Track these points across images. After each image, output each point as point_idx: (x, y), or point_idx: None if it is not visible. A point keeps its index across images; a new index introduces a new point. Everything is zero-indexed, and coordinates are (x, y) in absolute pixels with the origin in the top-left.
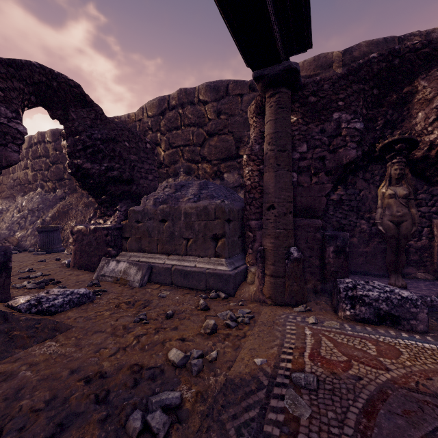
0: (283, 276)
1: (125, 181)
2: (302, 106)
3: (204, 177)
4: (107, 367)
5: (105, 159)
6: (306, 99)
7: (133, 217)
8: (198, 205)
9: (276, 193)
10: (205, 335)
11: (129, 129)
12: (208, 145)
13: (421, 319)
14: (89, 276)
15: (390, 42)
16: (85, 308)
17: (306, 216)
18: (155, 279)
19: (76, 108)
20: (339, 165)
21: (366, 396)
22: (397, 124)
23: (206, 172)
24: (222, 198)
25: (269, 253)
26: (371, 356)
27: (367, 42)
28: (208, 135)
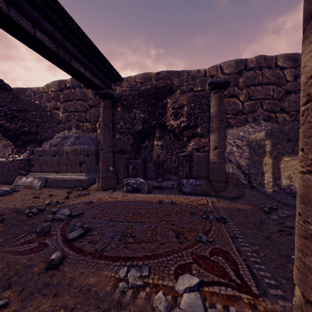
0: (106, 178)
1: (33, 133)
2: (121, 104)
3: (87, 131)
4: (18, 207)
5: (19, 121)
6: (123, 102)
7: (37, 154)
8: (72, 148)
9: (103, 143)
10: (63, 199)
11: (35, 104)
12: (89, 112)
13: (146, 188)
14: (9, 186)
15: (175, 73)
16: (8, 196)
17: (123, 153)
18: (49, 185)
19: (0, 92)
20: (135, 132)
21: (102, 203)
22: (163, 115)
23: (88, 128)
24: (85, 144)
25: (100, 169)
26: (117, 197)
27: (166, 71)
28: (89, 106)
